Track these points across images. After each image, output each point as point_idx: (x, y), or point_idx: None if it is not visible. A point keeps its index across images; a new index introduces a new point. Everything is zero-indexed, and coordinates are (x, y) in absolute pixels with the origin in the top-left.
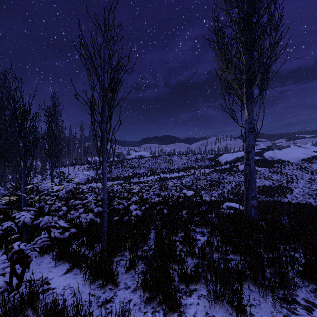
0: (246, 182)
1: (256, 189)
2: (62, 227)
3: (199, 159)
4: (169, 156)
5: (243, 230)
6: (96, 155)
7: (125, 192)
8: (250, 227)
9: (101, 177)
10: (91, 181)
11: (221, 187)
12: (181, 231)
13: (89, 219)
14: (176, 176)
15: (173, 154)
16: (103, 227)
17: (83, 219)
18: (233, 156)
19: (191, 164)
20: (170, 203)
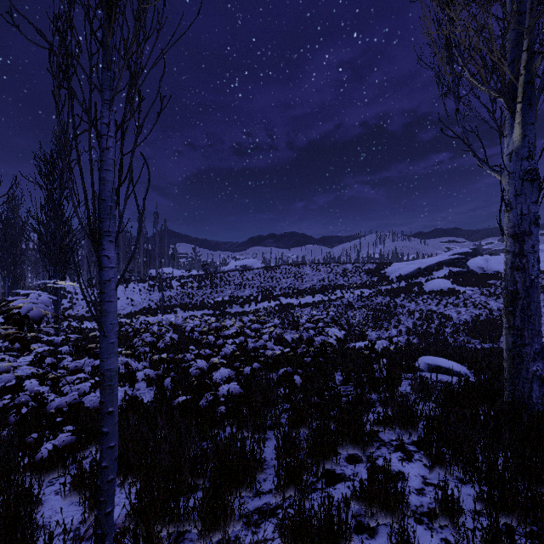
0: (516, 314)
1: (460, 326)
2: (66, 412)
3: (350, 272)
4: (296, 266)
5: (541, 456)
6: (168, 265)
7: (211, 333)
8: (540, 438)
9: (174, 304)
10: (155, 311)
11: (394, 322)
12: (344, 442)
13: (128, 395)
14: (308, 301)
15: (303, 264)
16: (100, 469)
17: (91, 408)
18: (411, 267)
19: (335, 280)
20: (306, 360)
